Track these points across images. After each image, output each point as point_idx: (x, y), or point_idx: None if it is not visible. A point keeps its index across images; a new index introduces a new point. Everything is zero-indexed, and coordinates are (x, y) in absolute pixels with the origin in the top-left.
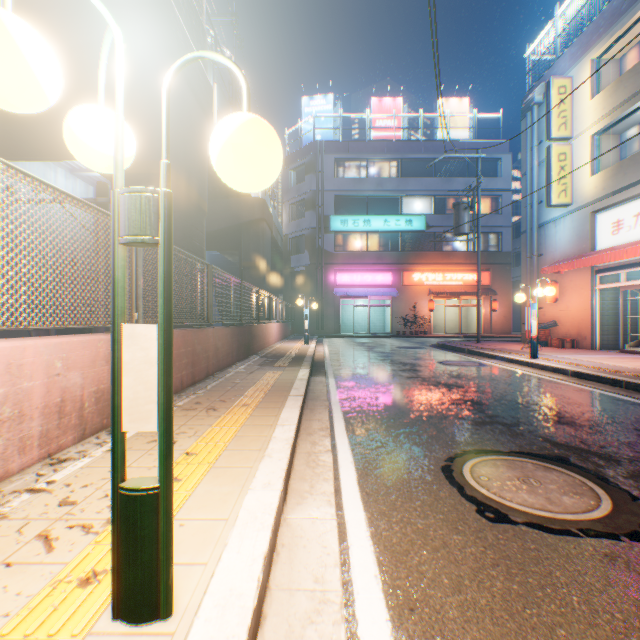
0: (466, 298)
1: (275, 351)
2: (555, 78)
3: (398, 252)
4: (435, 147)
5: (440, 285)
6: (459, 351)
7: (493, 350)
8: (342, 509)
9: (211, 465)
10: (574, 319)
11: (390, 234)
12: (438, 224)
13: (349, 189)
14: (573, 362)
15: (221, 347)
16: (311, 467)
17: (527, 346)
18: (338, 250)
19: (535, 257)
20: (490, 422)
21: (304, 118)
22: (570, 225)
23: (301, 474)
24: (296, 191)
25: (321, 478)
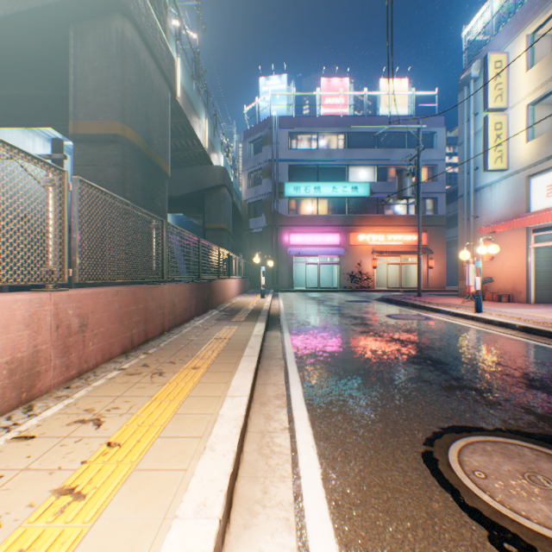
0: (405, 256)
1: (233, 305)
2: (492, 53)
3: (345, 215)
4: (378, 122)
5: (382, 245)
6: (403, 305)
7: (436, 304)
8: (305, 537)
9: (133, 466)
10: (509, 275)
11: (338, 199)
12: (381, 190)
13: (301, 159)
14: (517, 316)
15: (178, 303)
16: (264, 456)
17: (467, 300)
18: (291, 214)
19: (472, 219)
20: (458, 387)
21: (261, 96)
22: (505, 189)
23: (252, 469)
24: (254, 161)
25: (276, 476)
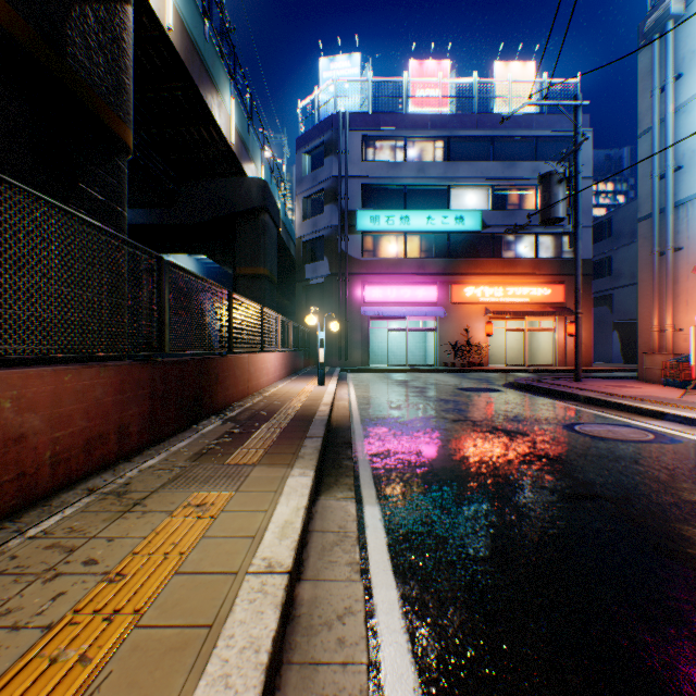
0: (533, 319)
1: (263, 402)
2: None
3: (445, 259)
4: (494, 122)
5: (500, 302)
6: (566, 398)
7: (638, 399)
8: None
9: None
10: None
11: (434, 236)
12: (497, 222)
13: (381, 176)
14: None
15: (45, 428)
16: None
17: (686, 391)
18: (367, 256)
19: (671, 252)
20: None
21: (322, 85)
22: None
23: None
24: (312, 180)
25: None
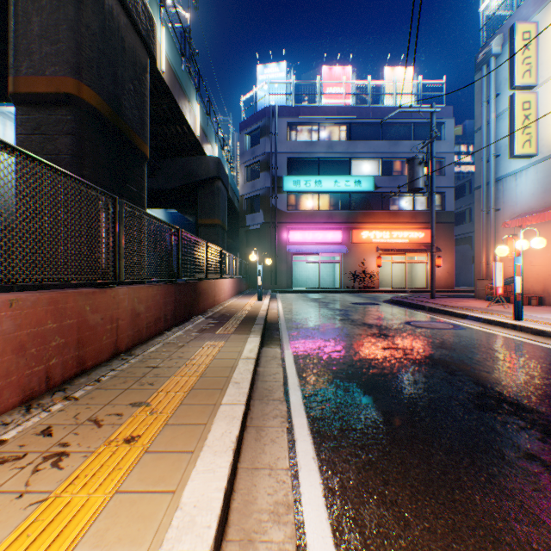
0: (412, 255)
1: (225, 309)
2: (519, 23)
3: (348, 211)
4: (382, 112)
5: (387, 242)
6: (418, 308)
7: (459, 308)
8: None
9: None
10: (539, 275)
11: (340, 194)
12: (385, 185)
13: (301, 151)
14: None
15: (144, 311)
16: None
17: (492, 303)
18: (291, 209)
19: (492, 212)
20: None
21: (259, 85)
22: (534, 177)
23: None
24: (251, 154)
25: None
